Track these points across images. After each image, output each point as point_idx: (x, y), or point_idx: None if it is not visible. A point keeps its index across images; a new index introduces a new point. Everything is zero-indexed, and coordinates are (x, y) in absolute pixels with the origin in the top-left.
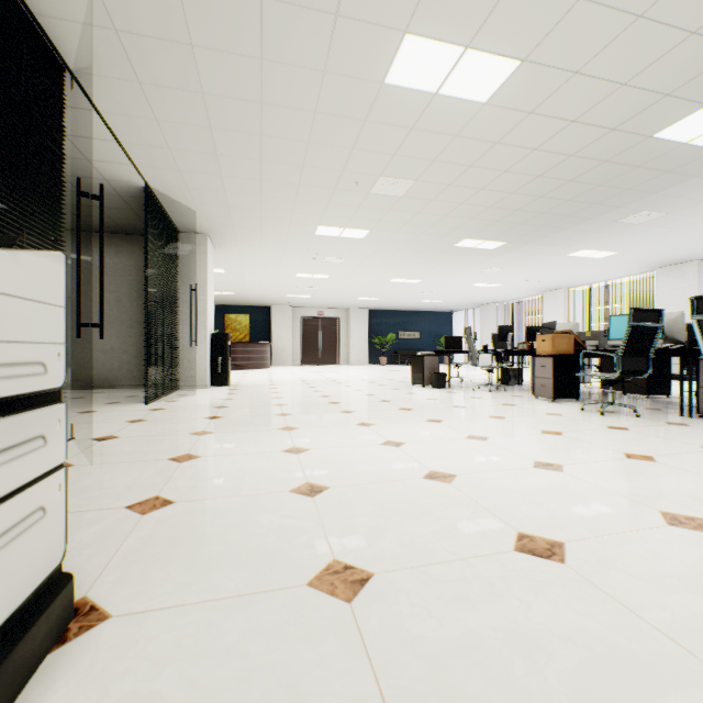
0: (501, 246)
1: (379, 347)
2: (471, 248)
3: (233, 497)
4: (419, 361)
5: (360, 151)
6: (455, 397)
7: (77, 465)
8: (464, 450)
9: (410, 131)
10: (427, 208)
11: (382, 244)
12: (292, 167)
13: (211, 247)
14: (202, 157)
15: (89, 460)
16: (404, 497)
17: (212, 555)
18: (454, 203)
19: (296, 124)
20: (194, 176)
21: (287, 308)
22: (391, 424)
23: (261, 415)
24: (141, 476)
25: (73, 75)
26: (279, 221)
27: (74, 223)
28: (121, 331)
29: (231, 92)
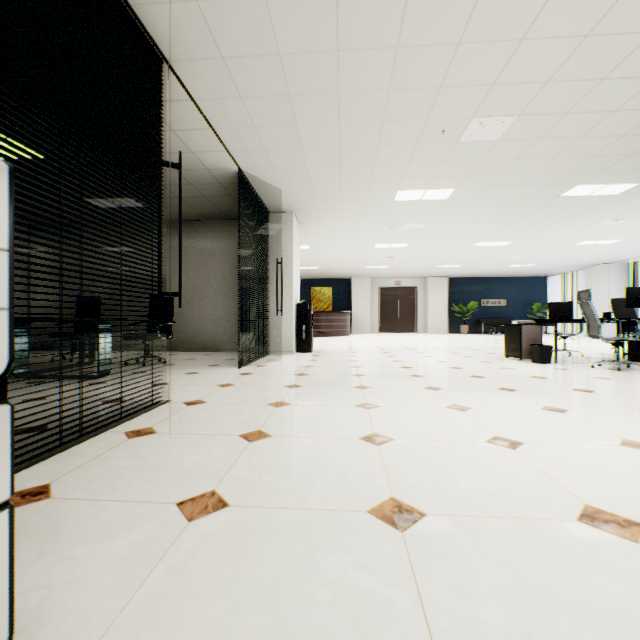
0: (629, 189)
1: (459, 316)
2: (584, 197)
3: (295, 508)
4: (514, 331)
5: (450, 88)
6: (569, 375)
7: (159, 432)
8: (628, 469)
9: (518, 44)
10: (530, 150)
11: (468, 203)
12: (371, 125)
13: (296, 224)
14: (283, 131)
15: (171, 428)
16: (558, 562)
17: (248, 639)
18: (568, 139)
19: (375, 69)
20: (278, 153)
21: (365, 279)
22: (493, 410)
23: (339, 387)
24: (207, 456)
25: (169, 65)
26: (358, 190)
27: (190, 214)
28: (225, 302)
29: (306, 46)
